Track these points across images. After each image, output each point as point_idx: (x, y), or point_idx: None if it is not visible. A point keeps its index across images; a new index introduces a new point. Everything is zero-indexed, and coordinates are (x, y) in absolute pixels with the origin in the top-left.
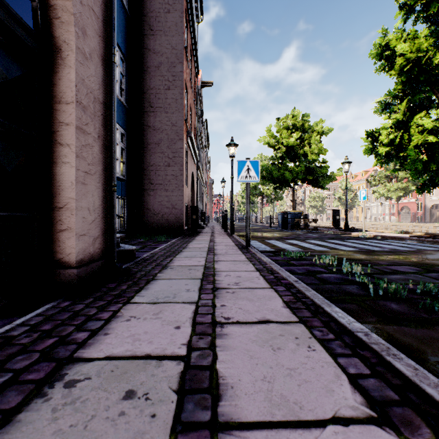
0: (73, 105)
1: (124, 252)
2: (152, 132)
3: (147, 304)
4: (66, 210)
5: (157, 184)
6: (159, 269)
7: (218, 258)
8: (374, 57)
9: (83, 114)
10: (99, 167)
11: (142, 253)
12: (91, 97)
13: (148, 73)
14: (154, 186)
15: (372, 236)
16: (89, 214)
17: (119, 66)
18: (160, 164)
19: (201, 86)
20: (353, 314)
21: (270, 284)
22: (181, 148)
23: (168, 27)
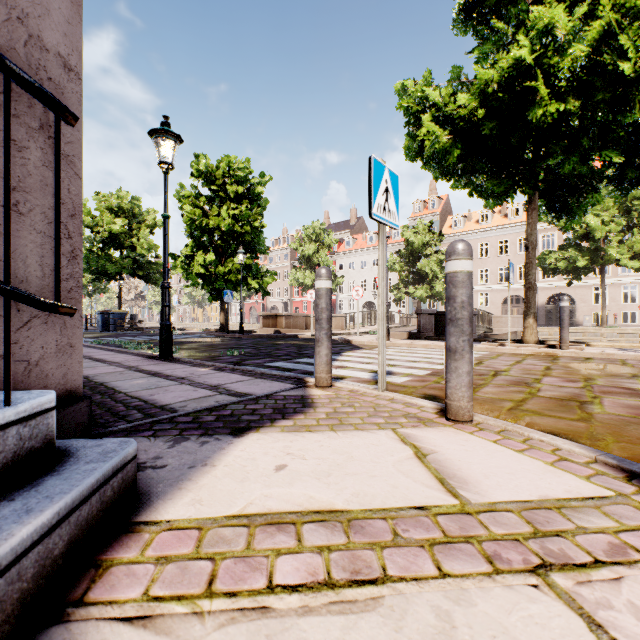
0: None
1: None
2: None
3: None
4: None
5: None
6: None
7: None
8: (178, 199)
9: None
10: None
11: None
12: None
13: None
14: None
15: (181, 333)
16: None
17: None
18: None
19: None
20: None
21: None
22: None
23: None
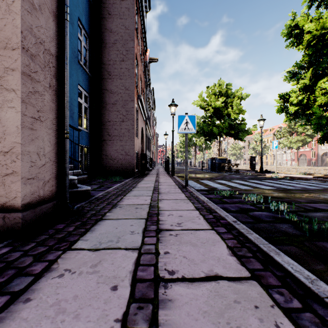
0: (18, 51)
1: (80, 192)
2: (110, 94)
3: (88, 252)
4: (12, 155)
5: (114, 136)
6: (109, 208)
7: (162, 197)
8: (285, 36)
9: (31, 62)
10: (50, 114)
11: (98, 192)
12: (41, 47)
13: (106, 48)
14: (111, 138)
15: (283, 177)
16: (38, 158)
17: (83, 41)
18: (116, 120)
19: (149, 62)
20: (298, 259)
21: (211, 224)
22: (133, 107)
23: (122, 12)
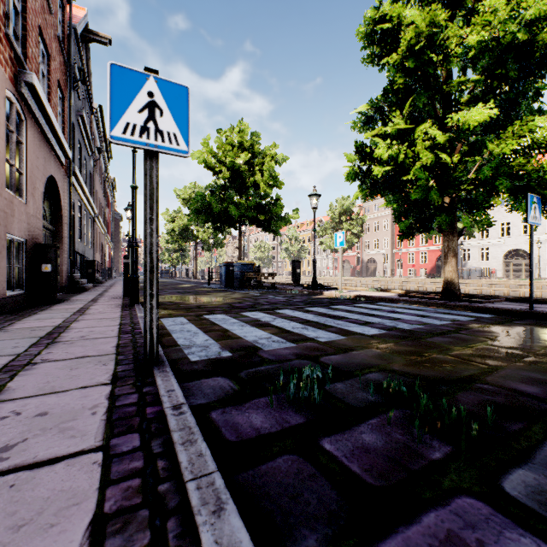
0: None
1: None
2: None
3: None
4: None
5: None
6: None
7: None
8: (363, 39)
9: None
10: None
11: None
12: None
13: None
14: None
15: (353, 296)
16: None
17: None
18: None
19: (86, 38)
20: None
21: None
22: None
23: None
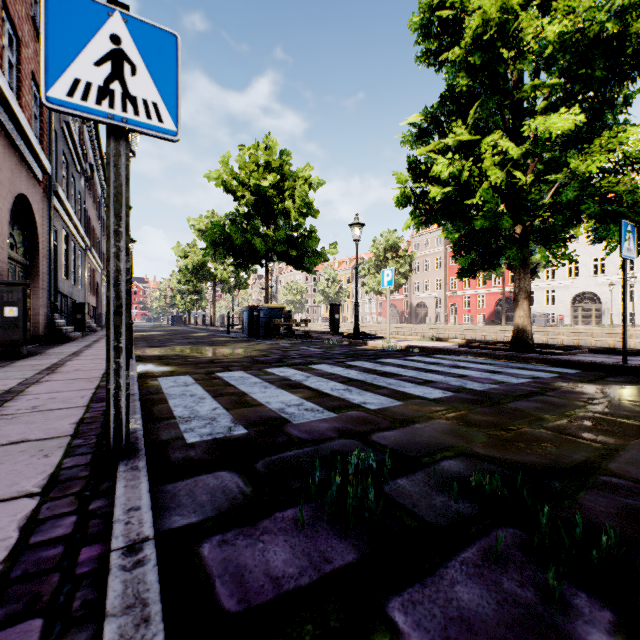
0: None
1: None
2: None
3: None
4: None
5: None
6: None
7: None
8: (417, 31)
9: None
10: None
11: None
12: None
13: None
14: None
15: (404, 347)
16: None
17: None
18: None
19: None
20: None
21: None
22: None
23: None
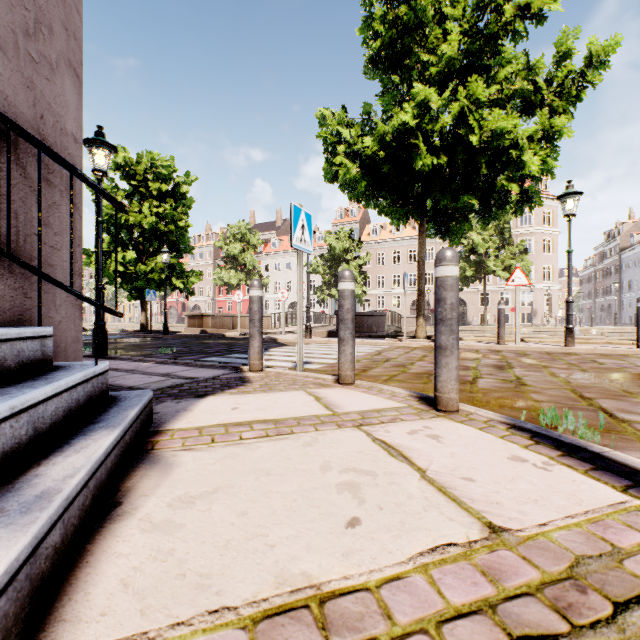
0: None
1: None
2: None
3: None
4: None
5: None
6: None
7: None
8: (92, 191)
9: None
10: None
11: None
12: None
13: None
14: None
15: None
16: None
17: None
18: None
19: None
20: None
21: None
22: None
23: None
